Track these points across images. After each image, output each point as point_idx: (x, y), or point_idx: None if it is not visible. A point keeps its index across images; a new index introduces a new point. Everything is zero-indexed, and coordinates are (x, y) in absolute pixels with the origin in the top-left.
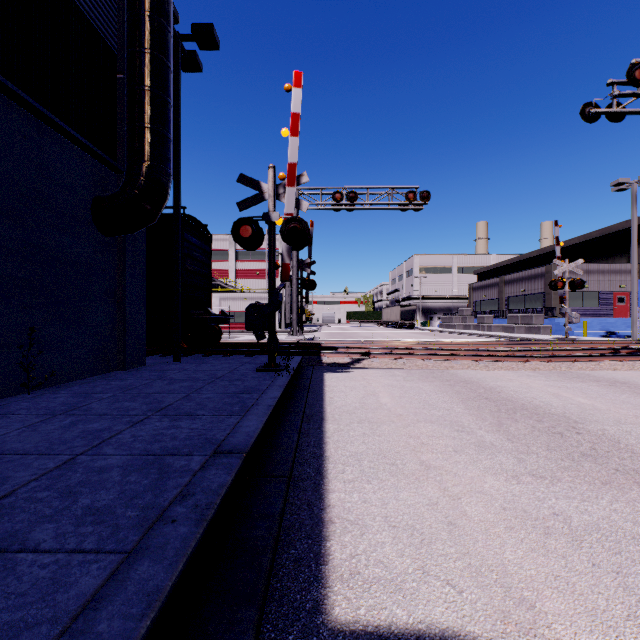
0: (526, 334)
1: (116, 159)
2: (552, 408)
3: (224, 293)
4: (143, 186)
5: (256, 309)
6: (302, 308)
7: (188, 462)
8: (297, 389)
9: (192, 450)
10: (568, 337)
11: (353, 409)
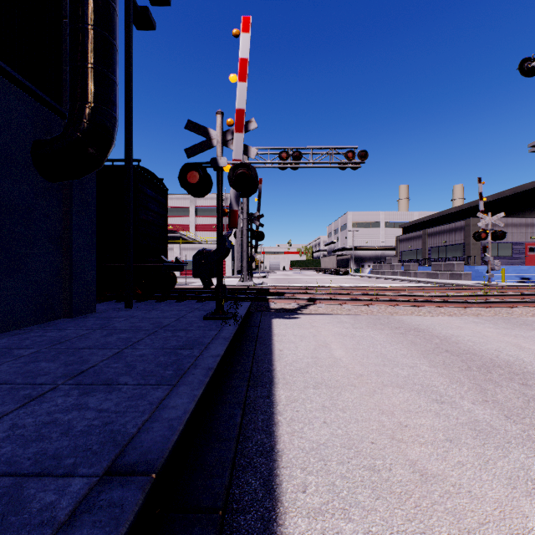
0: (449, 280)
1: (62, 104)
2: (527, 365)
3: (185, 244)
4: (85, 128)
5: (203, 256)
6: (252, 257)
7: (57, 496)
8: (244, 340)
9: (78, 461)
10: (490, 283)
11: (306, 366)
